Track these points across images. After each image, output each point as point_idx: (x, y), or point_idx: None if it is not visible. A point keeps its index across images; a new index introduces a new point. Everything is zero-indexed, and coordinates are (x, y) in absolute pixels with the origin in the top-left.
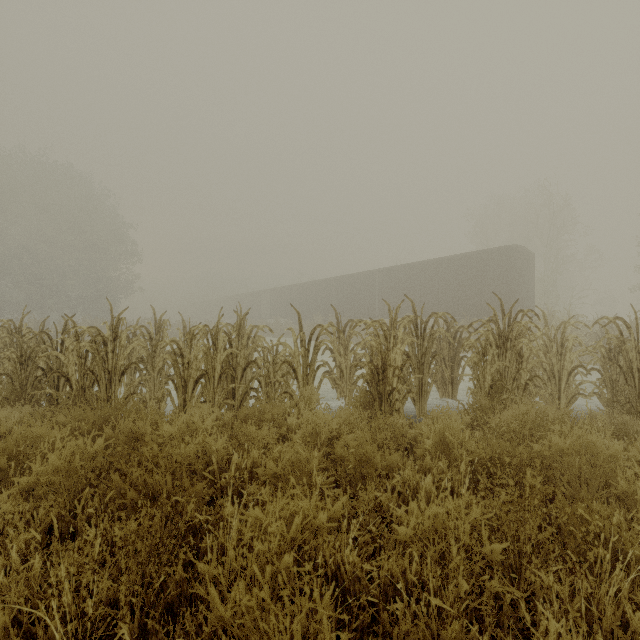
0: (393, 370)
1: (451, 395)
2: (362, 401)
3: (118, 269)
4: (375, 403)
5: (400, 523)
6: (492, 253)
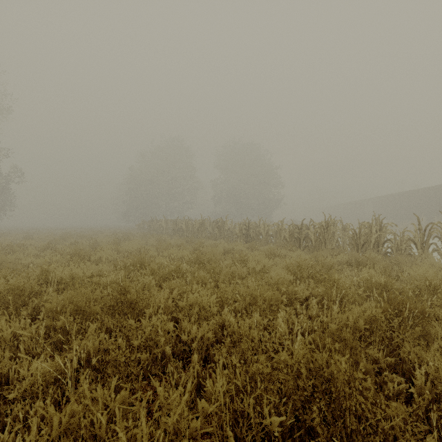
0: None
1: None
2: None
3: (273, 193)
4: None
5: None
6: None
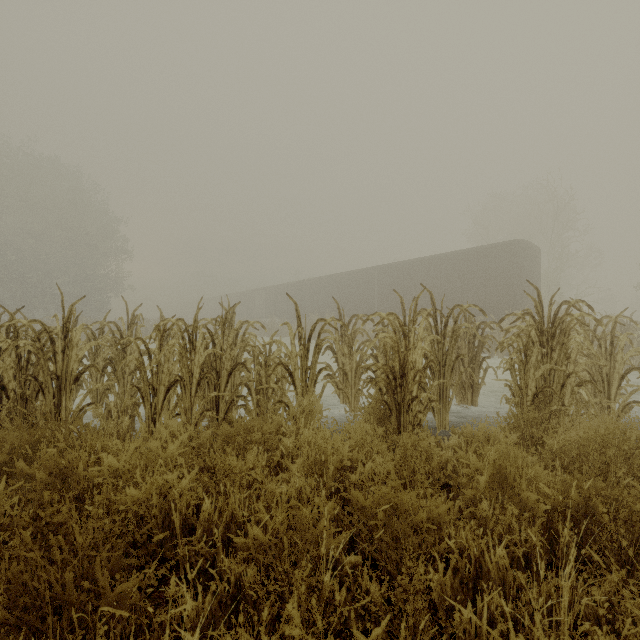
0: (414, 374)
1: (471, 401)
2: (375, 413)
3: (107, 266)
4: (392, 416)
5: (467, 633)
6: (498, 248)
